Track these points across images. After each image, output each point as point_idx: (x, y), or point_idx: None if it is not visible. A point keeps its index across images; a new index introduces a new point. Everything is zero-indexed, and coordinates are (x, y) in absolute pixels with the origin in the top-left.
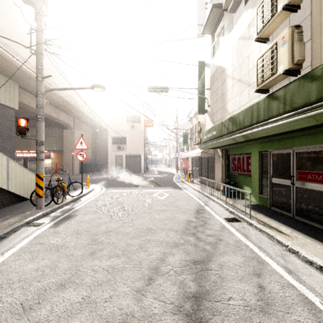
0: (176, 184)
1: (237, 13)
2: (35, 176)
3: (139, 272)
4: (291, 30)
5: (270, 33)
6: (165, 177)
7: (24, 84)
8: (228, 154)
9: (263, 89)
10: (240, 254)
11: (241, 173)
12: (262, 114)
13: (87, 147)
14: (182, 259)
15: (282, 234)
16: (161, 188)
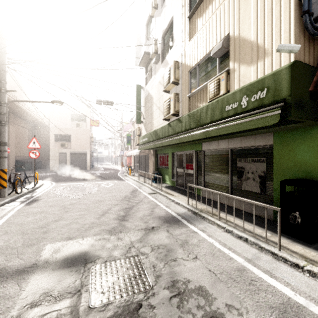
0: (120, 178)
1: (158, 65)
2: None
3: (97, 214)
4: (174, 95)
5: (169, 89)
6: (110, 173)
7: None
8: (157, 154)
9: (167, 119)
10: (149, 204)
11: (164, 166)
12: (166, 133)
13: (40, 146)
14: (119, 208)
15: (173, 196)
16: (107, 180)
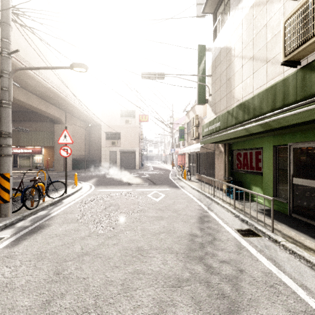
0: (173, 182)
1: None
2: None
3: None
4: None
5: None
6: (160, 174)
7: None
8: (231, 149)
9: (293, 60)
10: (281, 303)
11: (249, 171)
12: (293, 93)
13: (72, 141)
14: None
15: None
16: (156, 187)
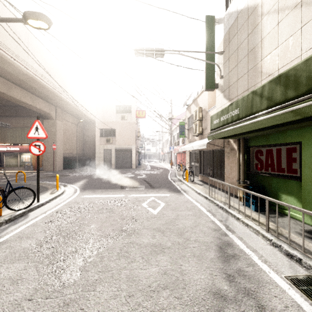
0: (173, 185)
1: None
2: None
3: None
4: None
5: None
6: (158, 174)
7: None
8: (248, 146)
9: None
10: None
11: (275, 173)
12: None
13: (46, 135)
14: None
15: None
16: (154, 191)
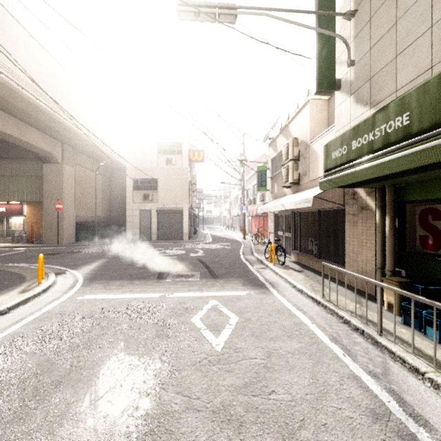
0: (250, 271)
1: None
2: None
3: None
4: None
5: None
6: (224, 249)
7: None
8: (403, 200)
9: None
10: None
11: None
12: None
13: None
14: None
15: None
16: (217, 284)
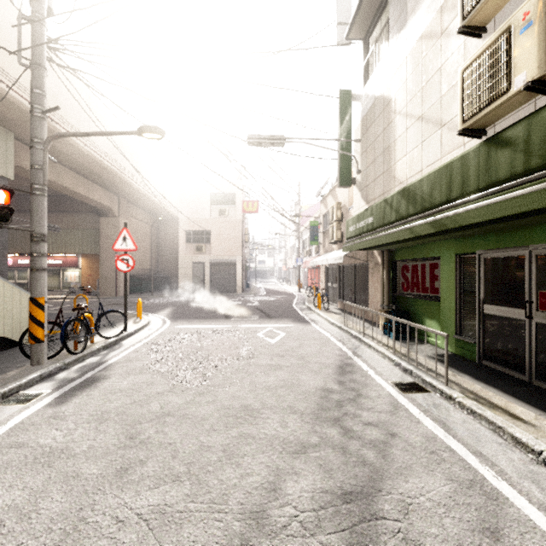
0: (299, 314)
1: None
2: (29, 302)
3: (220, 525)
4: None
5: (490, 14)
6: (278, 300)
7: (25, 134)
8: (394, 260)
9: (474, 127)
10: (442, 472)
11: (420, 294)
12: (474, 178)
13: (135, 247)
14: (318, 487)
15: (520, 423)
16: (272, 321)
